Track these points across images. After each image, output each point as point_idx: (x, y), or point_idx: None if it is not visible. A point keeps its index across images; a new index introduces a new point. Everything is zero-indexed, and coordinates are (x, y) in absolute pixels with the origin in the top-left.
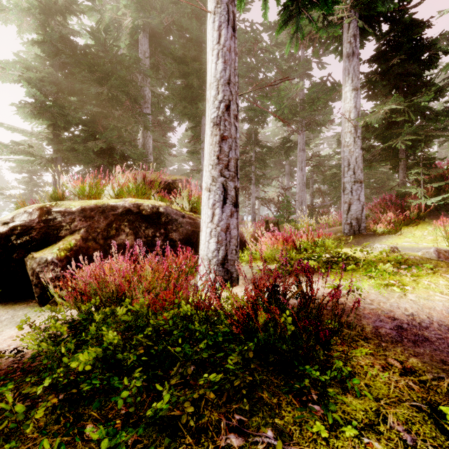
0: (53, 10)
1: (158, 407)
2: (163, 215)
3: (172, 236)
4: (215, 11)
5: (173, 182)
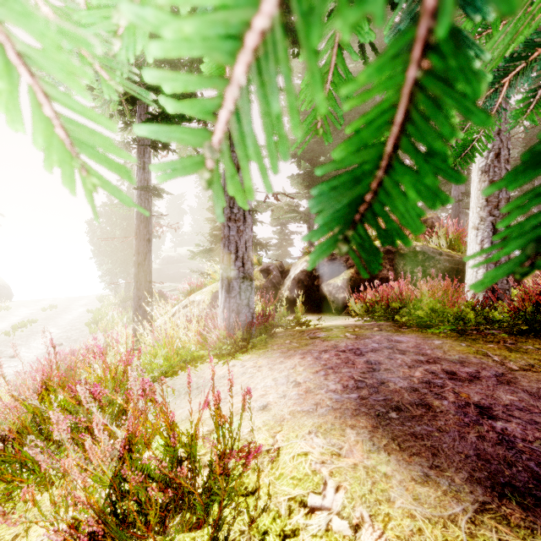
0: None
1: (470, 317)
2: (419, 253)
3: (430, 272)
4: None
5: (424, 221)
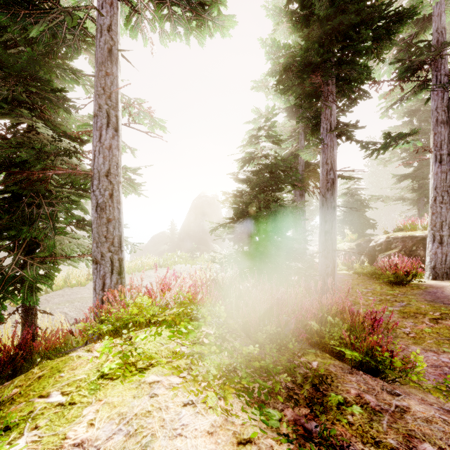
0: (416, 109)
1: (357, 271)
2: None
3: None
4: (431, 157)
5: None
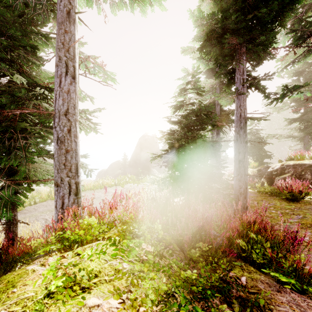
0: (302, 70)
1: (261, 190)
2: None
3: None
4: None
5: None
